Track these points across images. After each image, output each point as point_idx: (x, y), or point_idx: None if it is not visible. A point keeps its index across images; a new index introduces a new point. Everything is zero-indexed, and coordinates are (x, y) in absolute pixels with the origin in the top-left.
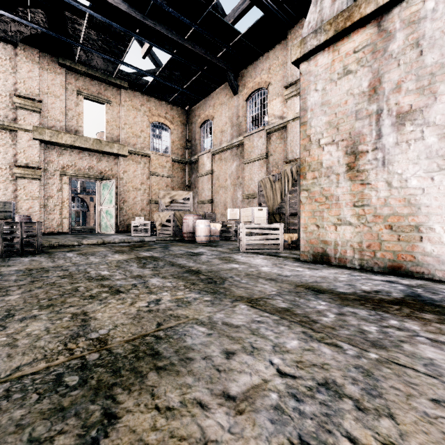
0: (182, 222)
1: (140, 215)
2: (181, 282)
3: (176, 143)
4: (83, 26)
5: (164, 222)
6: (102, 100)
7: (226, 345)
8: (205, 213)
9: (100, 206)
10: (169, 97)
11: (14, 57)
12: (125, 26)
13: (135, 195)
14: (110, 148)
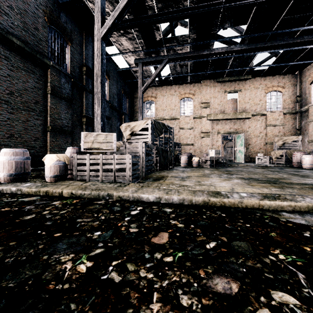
0: (292, 156)
1: (258, 152)
2: (290, 175)
3: (286, 101)
4: (230, 62)
5: (278, 156)
6: (236, 91)
7: (300, 180)
8: (312, 150)
9: (235, 147)
10: (280, 71)
11: (200, 87)
12: (252, 51)
13: (255, 140)
14: (240, 116)
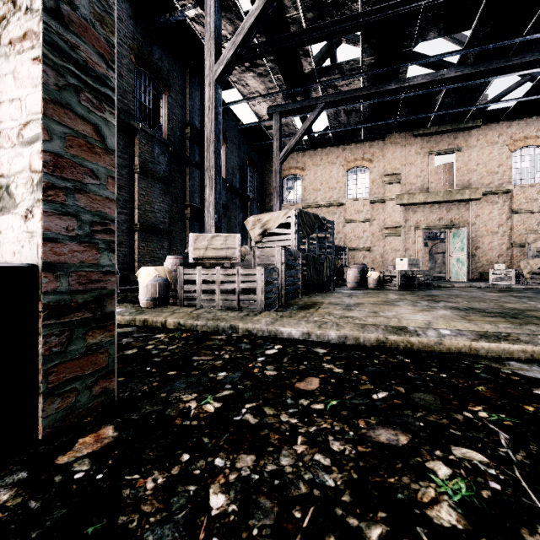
0: None
1: (496, 262)
2: None
3: None
4: (439, 99)
5: (535, 270)
6: (452, 150)
7: None
8: None
9: (450, 254)
10: None
11: (383, 147)
12: (482, 77)
13: (490, 240)
14: (460, 195)
